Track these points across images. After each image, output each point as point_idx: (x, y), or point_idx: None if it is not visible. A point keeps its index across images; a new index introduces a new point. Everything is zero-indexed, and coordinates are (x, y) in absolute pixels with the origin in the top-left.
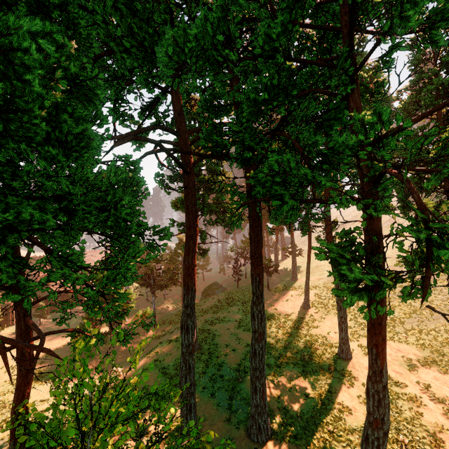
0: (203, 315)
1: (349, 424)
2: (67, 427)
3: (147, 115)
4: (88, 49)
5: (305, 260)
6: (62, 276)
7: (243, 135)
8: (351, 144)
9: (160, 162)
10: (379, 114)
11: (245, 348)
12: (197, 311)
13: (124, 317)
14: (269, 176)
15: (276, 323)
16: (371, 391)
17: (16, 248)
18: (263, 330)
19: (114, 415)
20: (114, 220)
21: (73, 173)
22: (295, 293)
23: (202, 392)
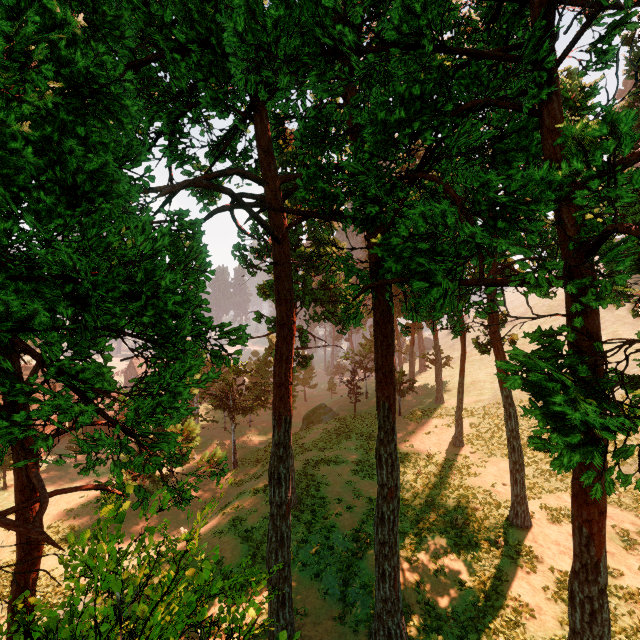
0: (304, 452)
1: (530, 633)
2: (90, 636)
3: (219, 155)
4: (117, 42)
5: (455, 373)
6: (56, 409)
7: (364, 179)
8: (558, 180)
9: (239, 227)
10: (613, 123)
11: (366, 505)
12: (295, 446)
13: (181, 462)
14: (409, 241)
15: (413, 467)
16: (578, 597)
17: (13, 356)
18: (395, 483)
19: (156, 629)
20: (155, 314)
21: (83, 236)
22: (440, 422)
23: (302, 571)
